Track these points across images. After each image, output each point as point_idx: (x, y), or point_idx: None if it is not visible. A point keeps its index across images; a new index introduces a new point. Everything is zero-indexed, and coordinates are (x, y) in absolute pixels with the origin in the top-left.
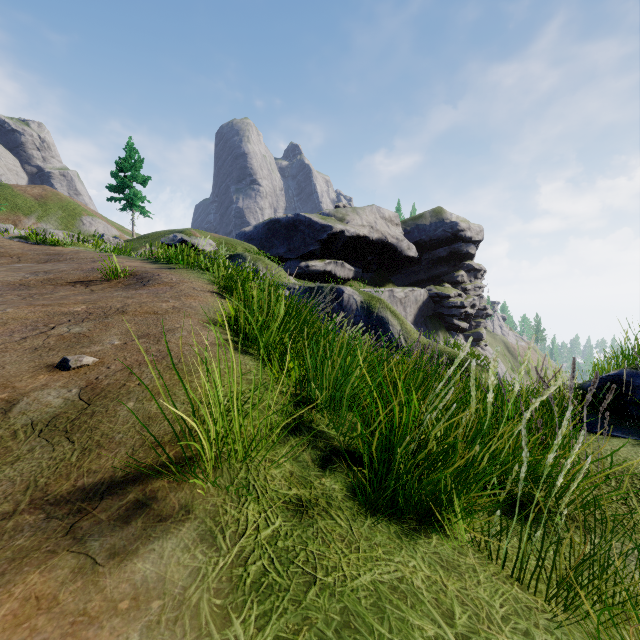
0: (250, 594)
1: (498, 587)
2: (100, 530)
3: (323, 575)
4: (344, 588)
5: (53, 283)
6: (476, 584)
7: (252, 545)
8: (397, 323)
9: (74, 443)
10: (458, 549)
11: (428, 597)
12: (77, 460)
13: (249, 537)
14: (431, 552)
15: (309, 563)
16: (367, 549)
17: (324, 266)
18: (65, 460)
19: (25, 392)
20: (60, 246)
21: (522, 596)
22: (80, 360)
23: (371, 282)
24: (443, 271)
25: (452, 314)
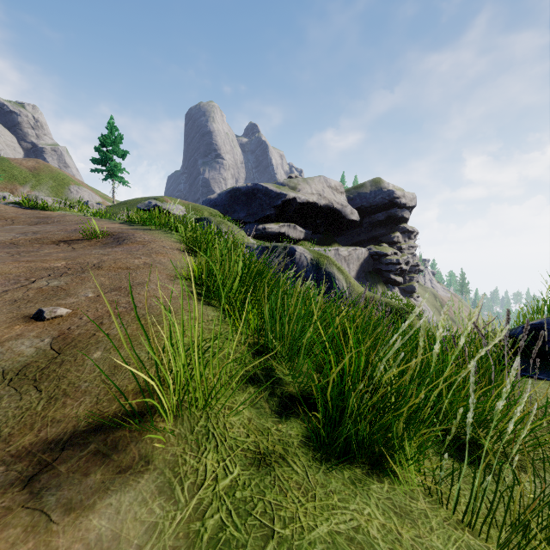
0: None
1: (450, 533)
2: (58, 483)
3: (281, 527)
4: (302, 541)
5: (39, 242)
6: (429, 531)
7: (210, 496)
8: (342, 277)
9: (41, 392)
10: (409, 493)
11: (384, 548)
12: (42, 409)
13: (207, 488)
14: (384, 498)
15: (267, 514)
16: (323, 497)
17: (279, 228)
18: (31, 409)
19: (0, 342)
20: (49, 210)
21: (474, 542)
22: (54, 311)
23: (319, 242)
24: (381, 233)
25: (389, 270)
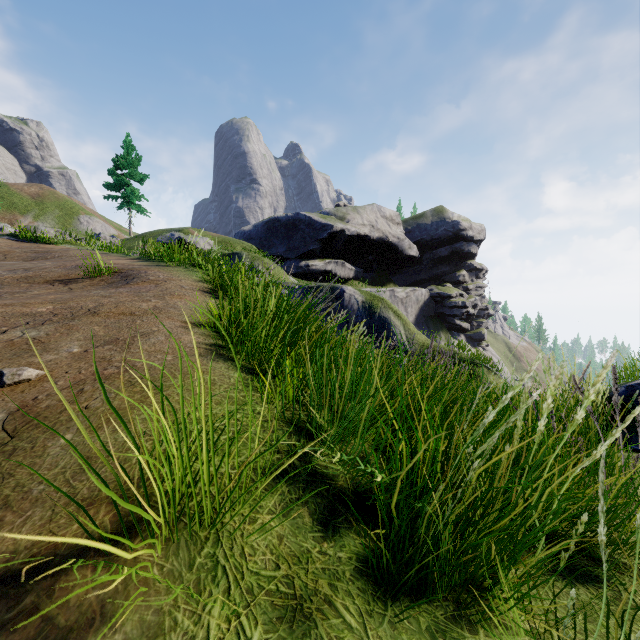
0: None
1: None
2: None
3: None
4: None
5: (30, 281)
6: None
7: None
8: (400, 324)
9: None
10: None
11: None
12: None
13: None
14: None
15: None
16: None
17: (324, 265)
18: None
19: None
20: (51, 244)
21: None
22: (19, 374)
23: (372, 282)
24: (444, 271)
25: (454, 314)
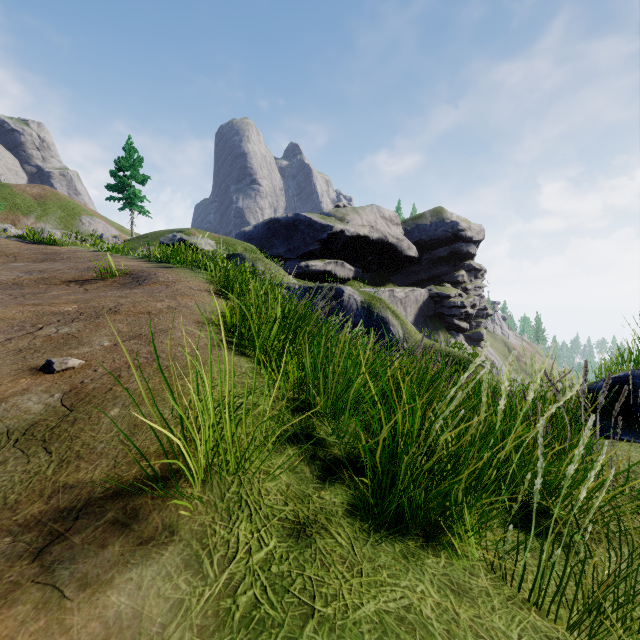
0: (239, 631)
1: (514, 613)
2: (72, 556)
3: (322, 605)
4: (345, 621)
5: (47, 282)
6: (490, 611)
7: (243, 571)
8: (398, 323)
9: (51, 454)
10: (469, 569)
11: (439, 629)
12: (53, 473)
13: (240, 561)
14: (440, 573)
15: (306, 591)
16: (370, 572)
17: (324, 266)
18: (40, 473)
19: (4, 397)
20: (57, 245)
21: (541, 624)
22: (65, 362)
23: (371, 282)
24: (443, 271)
25: (452, 314)
